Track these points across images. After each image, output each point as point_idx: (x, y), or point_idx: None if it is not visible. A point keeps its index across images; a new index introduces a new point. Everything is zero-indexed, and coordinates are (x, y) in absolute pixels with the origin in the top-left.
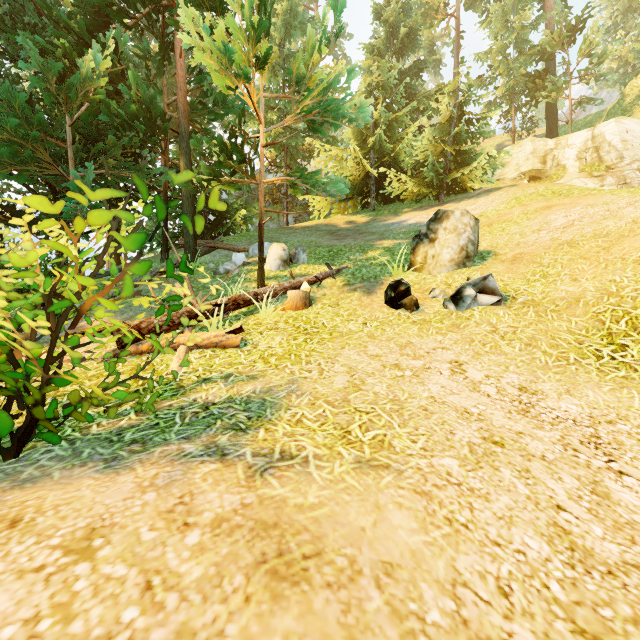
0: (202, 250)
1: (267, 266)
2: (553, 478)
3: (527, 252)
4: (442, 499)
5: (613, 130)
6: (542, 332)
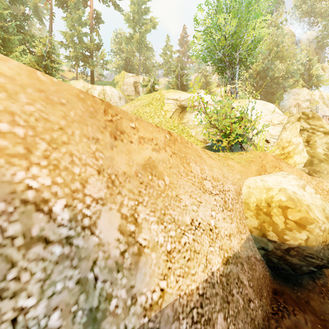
0: None
1: None
2: None
3: None
4: None
5: (109, 90)
6: None
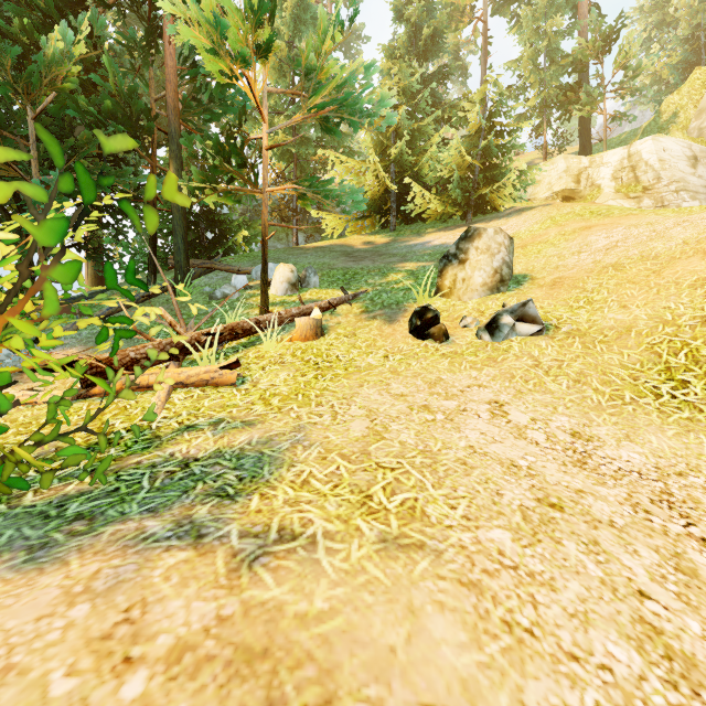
0: (197, 271)
1: (272, 290)
2: (627, 551)
3: (567, 276)
4: (496, 592)
5: (650, 148)
6: (591, 366)
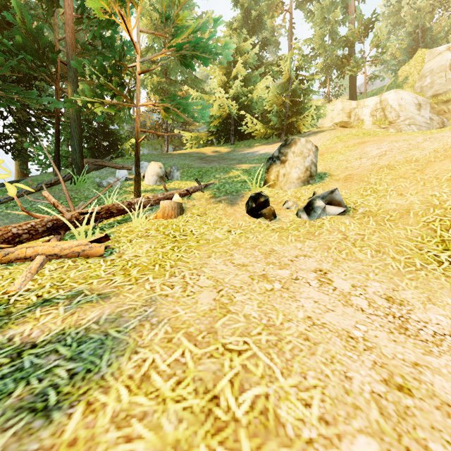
0: (91, 167)
1: (146, 181)
2: None
3: (355, 173)
4: None
5: (393, 97)
6: (386, 239)
